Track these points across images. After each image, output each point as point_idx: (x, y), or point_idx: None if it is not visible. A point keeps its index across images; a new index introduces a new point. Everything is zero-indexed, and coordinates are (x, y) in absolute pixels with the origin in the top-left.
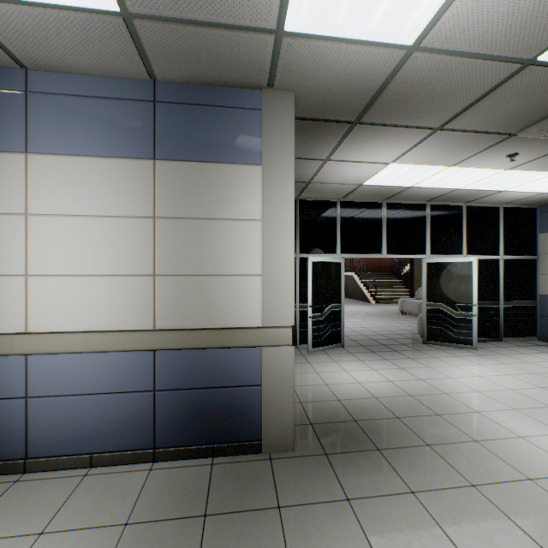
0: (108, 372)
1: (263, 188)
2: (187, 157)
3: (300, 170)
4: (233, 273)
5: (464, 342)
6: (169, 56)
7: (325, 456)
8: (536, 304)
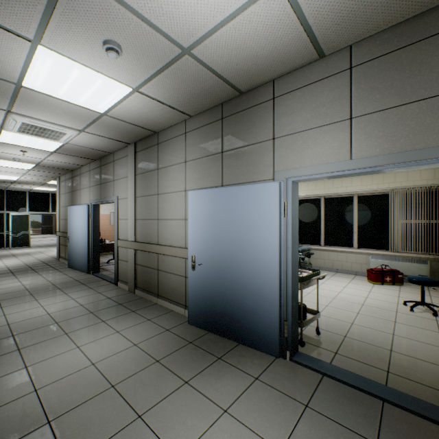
0: None
1: None
2: None
3: (2, 185)
4: None
5: None
6: None
7: None
8: None
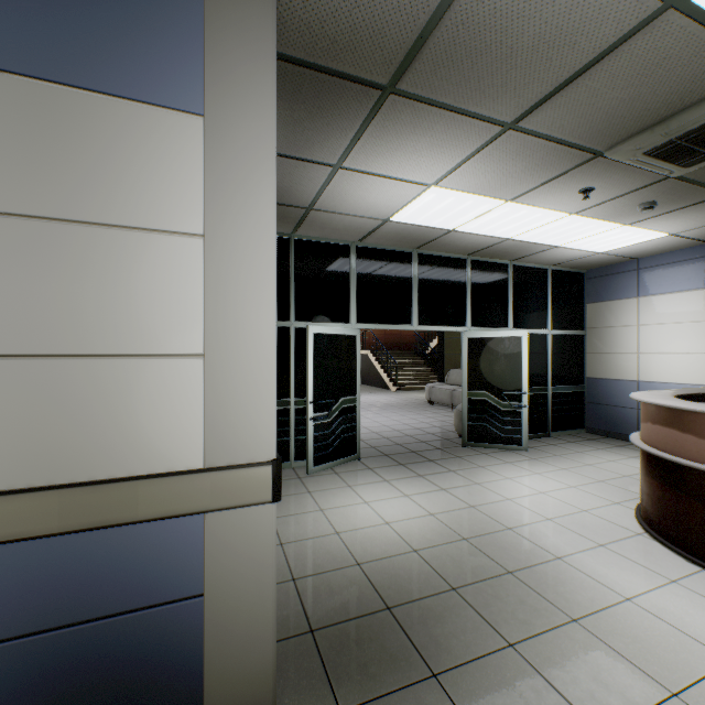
0: None
1: (206, 166)
2: None
3: (296, 183)
4: (132, 351)
5: (513, 441)
6: None
7: None
8: (584, 389)
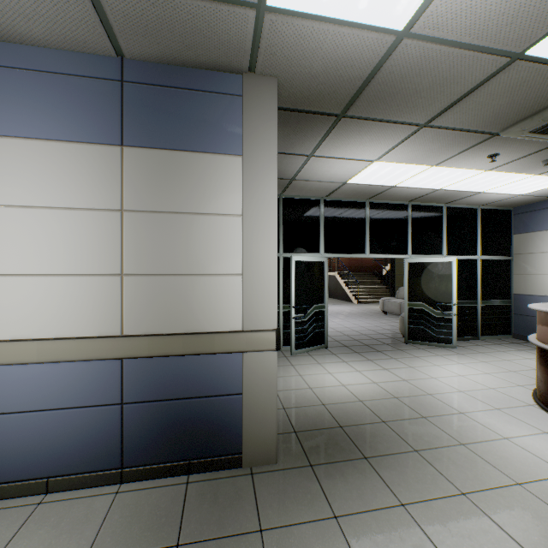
0: (67, 385)
1: (244, 181)
2: (159, 144)
3: (284, 166)
4: (211, 273)
5: (445, 341)
6: (137, 29)
7: (311, 468)
8: (511, 303)
